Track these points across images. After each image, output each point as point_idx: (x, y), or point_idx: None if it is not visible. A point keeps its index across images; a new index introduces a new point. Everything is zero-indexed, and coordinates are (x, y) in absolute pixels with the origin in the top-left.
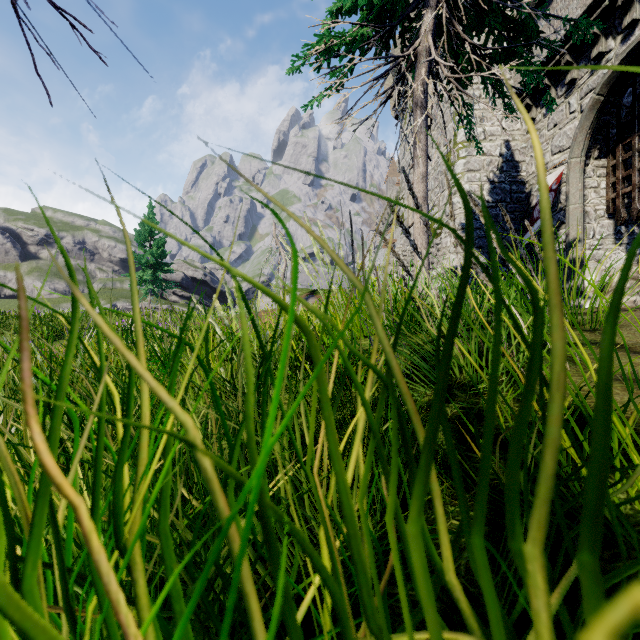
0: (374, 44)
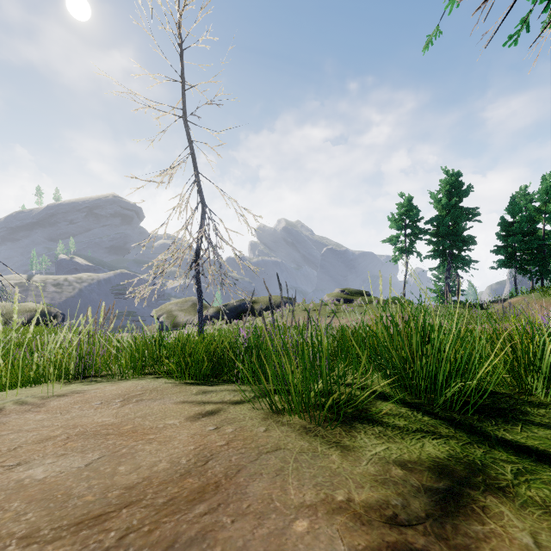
0: None
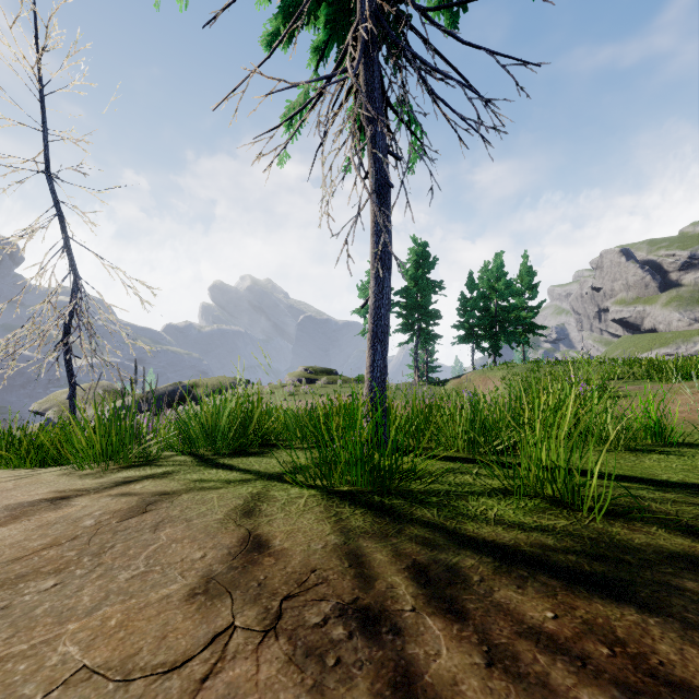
0: (343, 108)
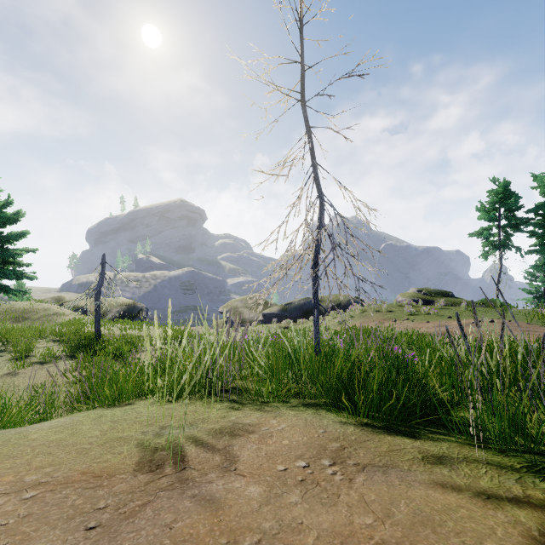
0: None
